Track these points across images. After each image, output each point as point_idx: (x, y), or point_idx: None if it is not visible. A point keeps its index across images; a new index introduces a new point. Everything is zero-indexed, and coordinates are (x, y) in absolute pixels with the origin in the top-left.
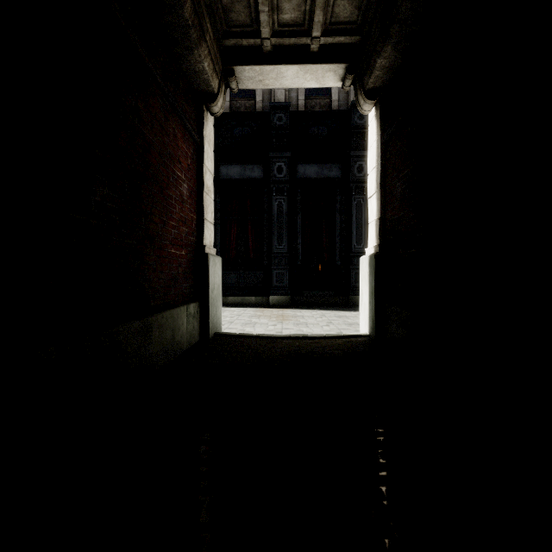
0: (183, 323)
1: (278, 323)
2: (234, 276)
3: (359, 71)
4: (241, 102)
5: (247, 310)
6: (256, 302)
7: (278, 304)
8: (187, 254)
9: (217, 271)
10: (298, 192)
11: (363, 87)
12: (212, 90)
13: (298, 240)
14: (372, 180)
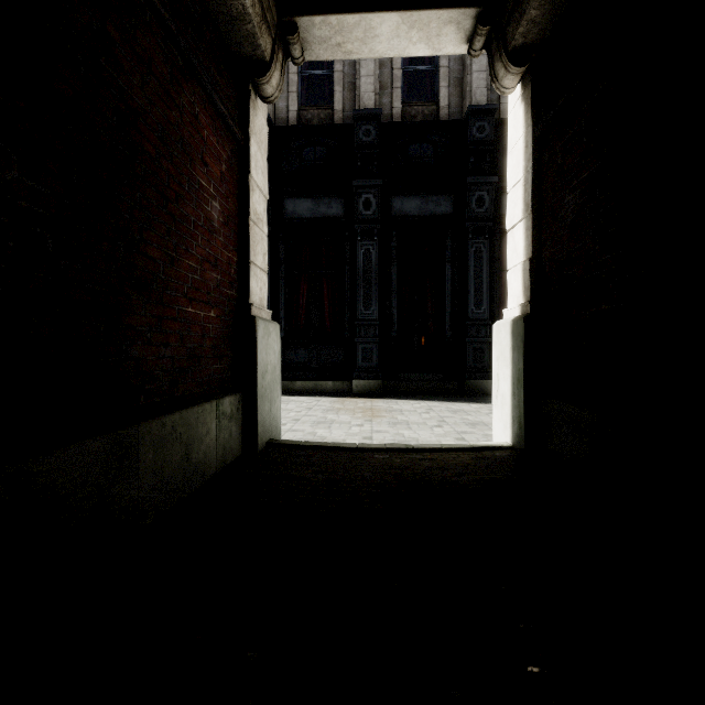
0: (209, 431)
1: (365, 421)
2: (303, 352)
3: (498, 19)
4: (313, 112)
5: (321, 400)
6: (334, 388)
7: (364, 392)
8: (220, 317)
9: (272, 344)
10: (393, 236)
11: (505, 46)
12: (262, 56)
13: (393, 302)
14: (515, 201)
